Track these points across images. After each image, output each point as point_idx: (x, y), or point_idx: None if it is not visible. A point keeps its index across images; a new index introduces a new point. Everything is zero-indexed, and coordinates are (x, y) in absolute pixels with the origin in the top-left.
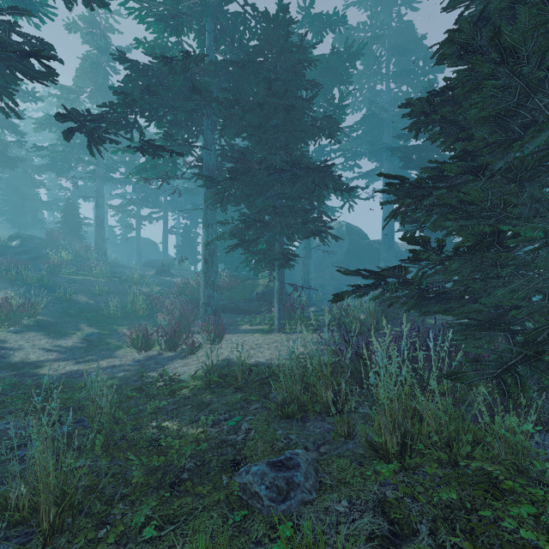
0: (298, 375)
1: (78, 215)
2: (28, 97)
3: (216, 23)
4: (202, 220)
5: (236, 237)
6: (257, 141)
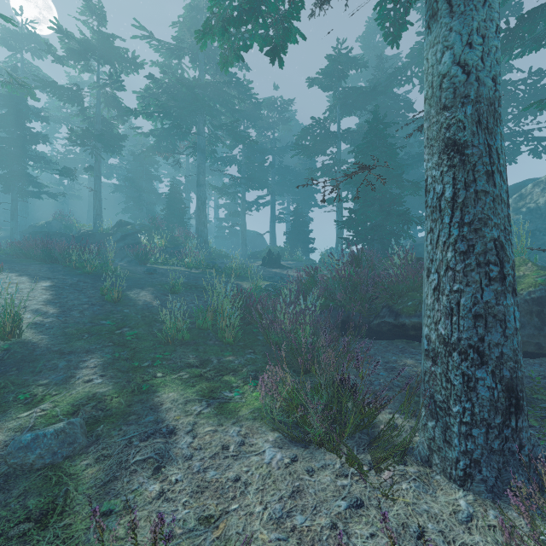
0: None
1: (181, 200)
2: (130, 66)
3: None
4: None
5: None
6: None
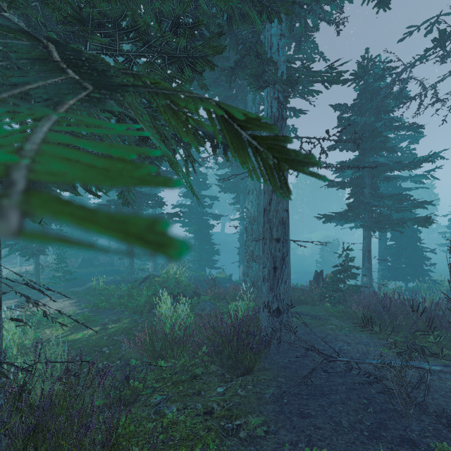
0: None
1: None
2: None
3: None
4: None
5: None
6: None
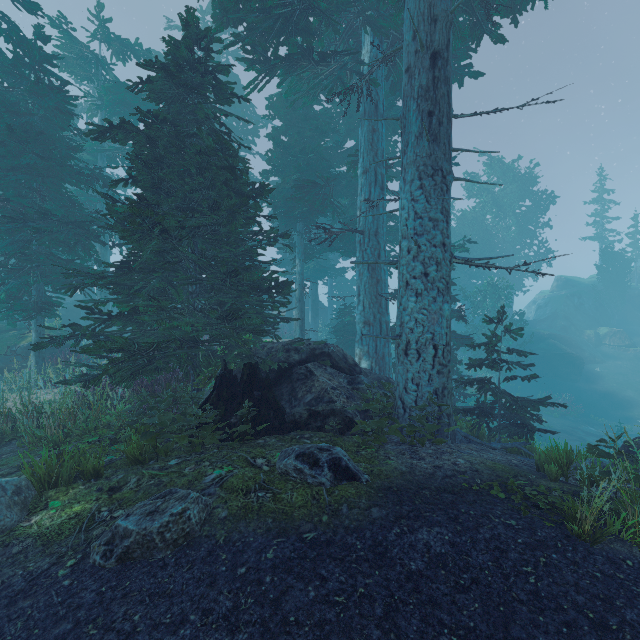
0: (4, 412)
1: None
2: None
3: None
4: None
5: None
6: (1, 176)
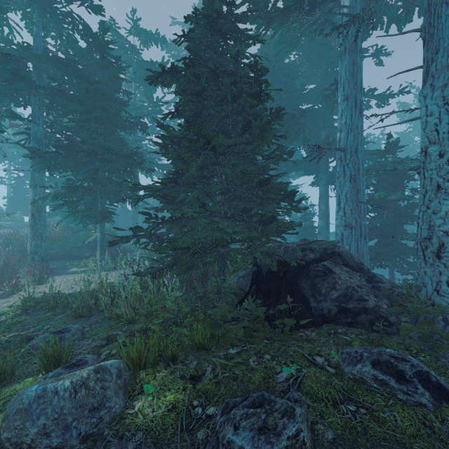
0: (89, 291)
1: None
2: None
3: (45, 13)
4: (30, 180)
5: (64, 197)
6: (80, 126)
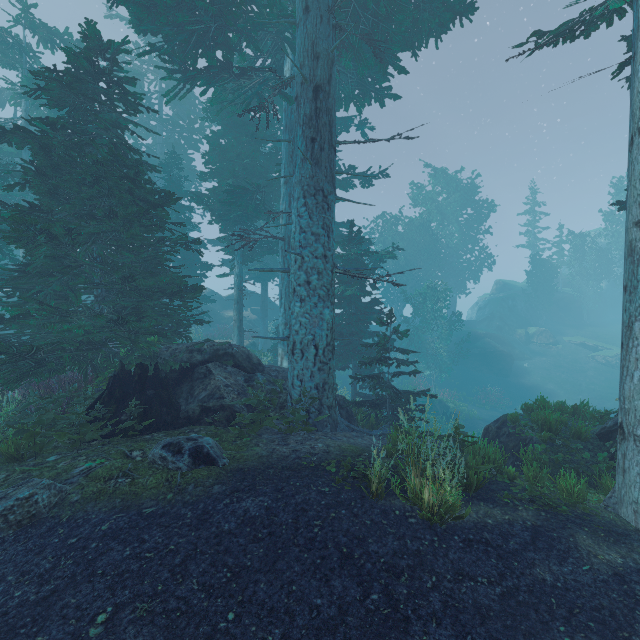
0: None
1: None
2: None
3: None
4: None
5: None
6: None
